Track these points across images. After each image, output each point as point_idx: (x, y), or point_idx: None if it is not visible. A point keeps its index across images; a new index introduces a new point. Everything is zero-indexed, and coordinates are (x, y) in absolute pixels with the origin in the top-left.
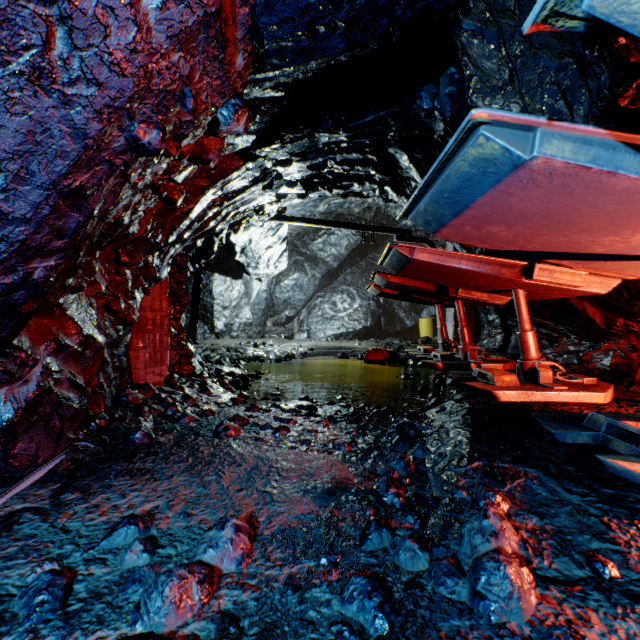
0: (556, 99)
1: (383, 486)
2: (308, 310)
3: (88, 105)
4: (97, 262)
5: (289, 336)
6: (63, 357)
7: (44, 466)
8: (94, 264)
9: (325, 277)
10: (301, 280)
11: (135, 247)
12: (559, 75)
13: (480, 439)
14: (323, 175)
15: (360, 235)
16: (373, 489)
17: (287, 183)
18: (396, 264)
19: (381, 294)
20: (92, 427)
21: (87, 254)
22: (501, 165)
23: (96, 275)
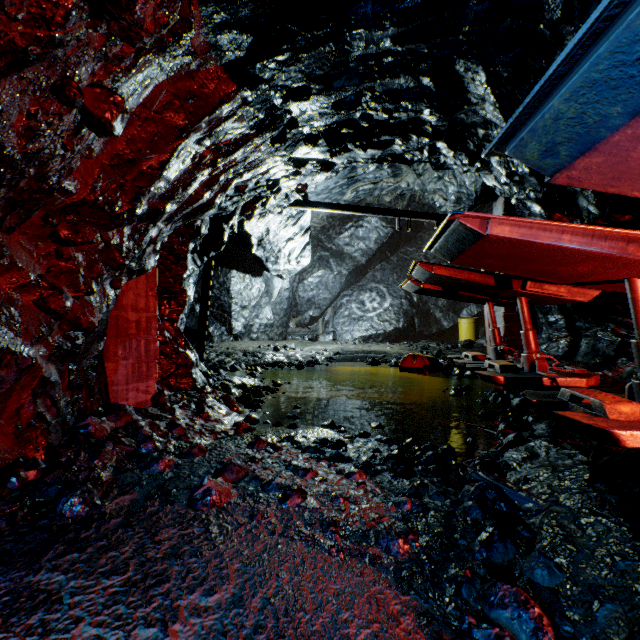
0: None
1: None
2: (334, 310)
3: None
4: None
5: (313, 338)
6: None
7: None
8: None
9: (352, 274)
10: (326, 277)
11: (81, 217)
12: None
13: None
14: (354, 122)
15: (391, 227)
16: None
17: (305, 137)
18: (453, 247)
19: (419, 291)
20: (11, 484)
21: None
22: None
23: (17, 257)
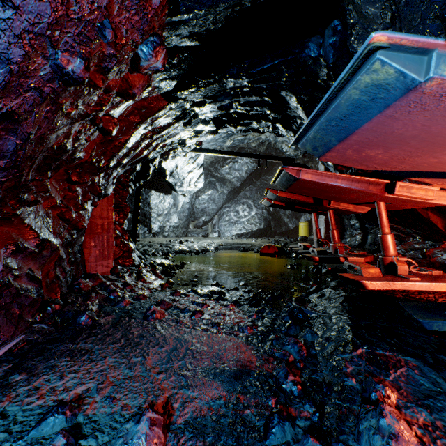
0: (437, 33)
1: (282, 373)
2: (219, 216)
3: (7, 29)
4: (49, 181)
5: (205, 235)
6: (22, 257)
7: (3, 347)
8: (46, 183)
9: (231, 193)
10: (214, 195)
11: (83, 169)
12: (445, 8)
13: (359, 326)
14: (230, 115)
15: (256, 163)
16: (273, 375)
17: (202, 121)
18: (285, 183)
19: (272, 205)
20: (48, 311)
21: (39, 174)
22: (393, 90)
23: (51, 191)
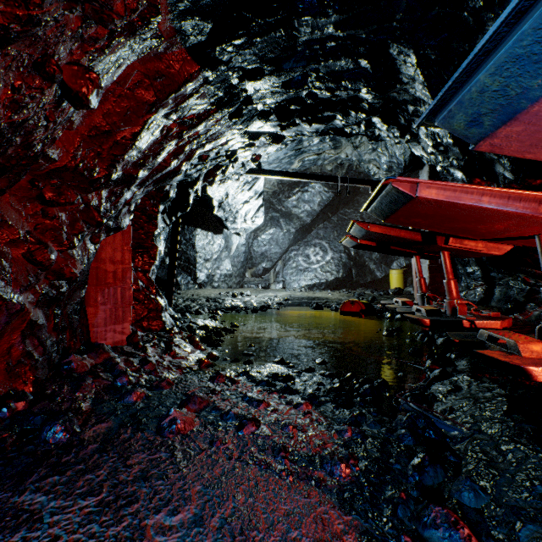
0: None
1: None
2: (283, 262)
3: None
4: None
5: (266, 286)
6: None
7: None
8: None
9: (299, 232)
10: (277, 235)
11: (63, 181)
12: None
13: None
14: (301, 100)
15: (332, 192)
16: None
17: (259, 113)
18: (386, 208)
19: (356, 246)
20: (2, 414)
21: None
22: None
23: (7, 216)
